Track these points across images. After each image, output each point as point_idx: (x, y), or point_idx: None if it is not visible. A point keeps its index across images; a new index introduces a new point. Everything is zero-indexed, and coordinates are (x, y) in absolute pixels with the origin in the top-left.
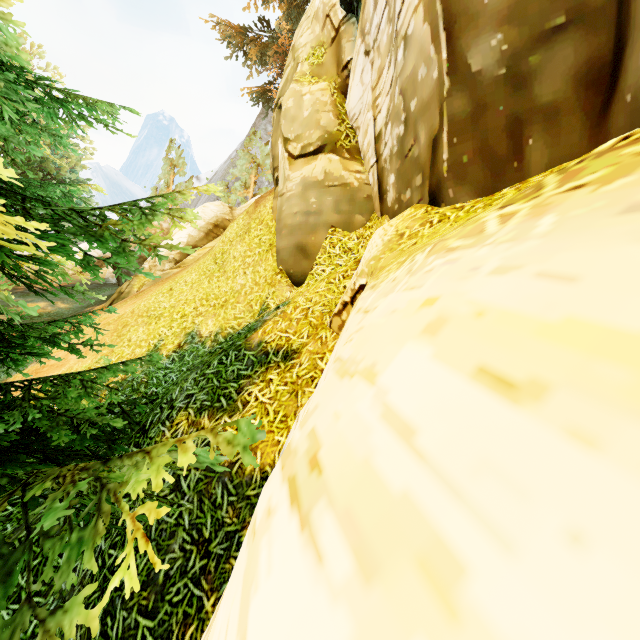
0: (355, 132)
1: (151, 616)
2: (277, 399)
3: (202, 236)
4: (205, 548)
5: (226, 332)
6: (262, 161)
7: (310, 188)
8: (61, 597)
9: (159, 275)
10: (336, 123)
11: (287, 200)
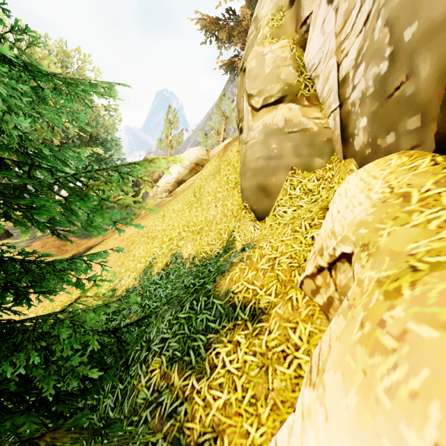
0: (313, 81)
1: None
2: (245, 372)
3: (187, 172)
4: None
5: (201, 256)
6: (229, 114)
7: (271, 135)
8: None
9: (158, 202)
10: (295, 75)
11: (250, 147)
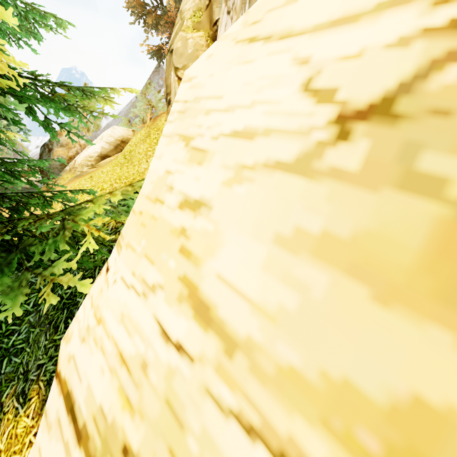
0: None
1: None
2: None
3: (112, 148)
4: None
5: None
6: (156, 104)
7: None
8: (31, 326)
9: (79, 173)
10: None
11: None
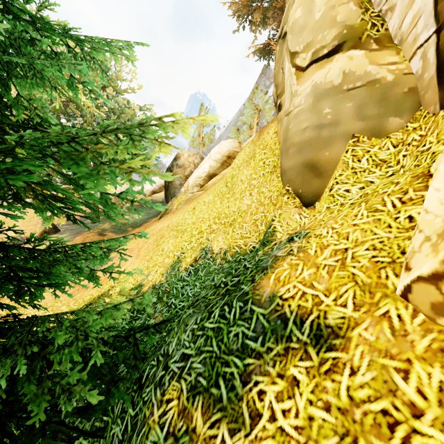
0: (383, 18)
1: None
2: (312, 438)
3: (219, 166)
4: None
5: (233, 251)
6: (262, 107)
7: (323, 98)
8: None
9: (189, 196)
10: (358, 12)
11: (294, 117)
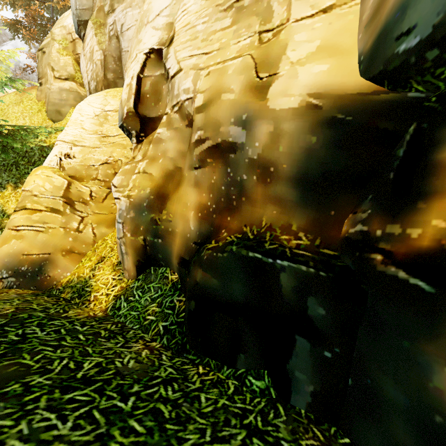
0: (82, 78)
1: (32, 166)
2: None
3: None
4: (45, 157)
5: None
6: None
7: (63, 91)
8: None
9: None
10: (74, 72)
11: (52, 92)
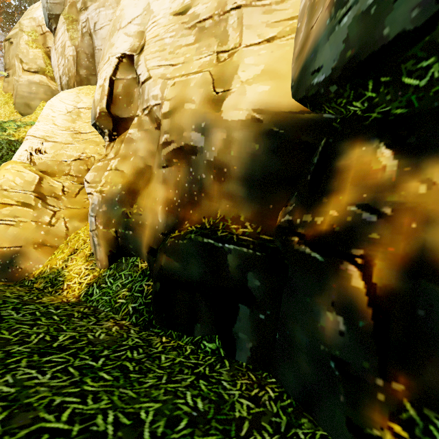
0: (53, 72)
1: (0, 160)
2: None
3: None
4: (14, 151)
5: None
6: None
7: (33, 84)
8: None
9: None
10: (45, 66)
11: (20, 85)
